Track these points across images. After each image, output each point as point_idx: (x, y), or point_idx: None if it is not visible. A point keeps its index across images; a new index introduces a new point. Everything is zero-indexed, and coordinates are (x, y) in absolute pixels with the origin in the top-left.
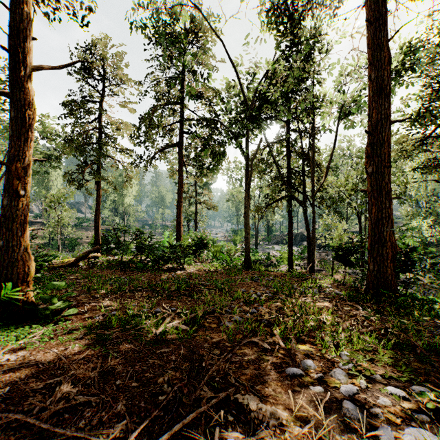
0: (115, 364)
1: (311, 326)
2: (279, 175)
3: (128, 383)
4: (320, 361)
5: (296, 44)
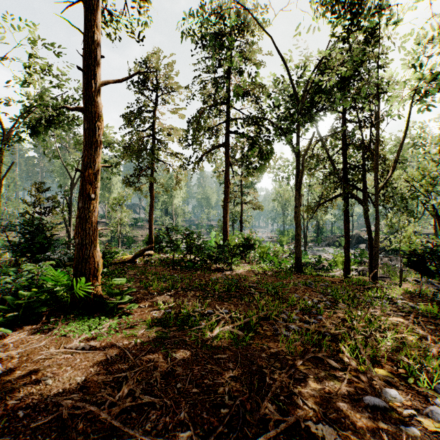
0: (175, 365)
1: (387, 345)
2: (334, 171)
3: (188, 388)
4: (407, 392)
5: (356, 23)
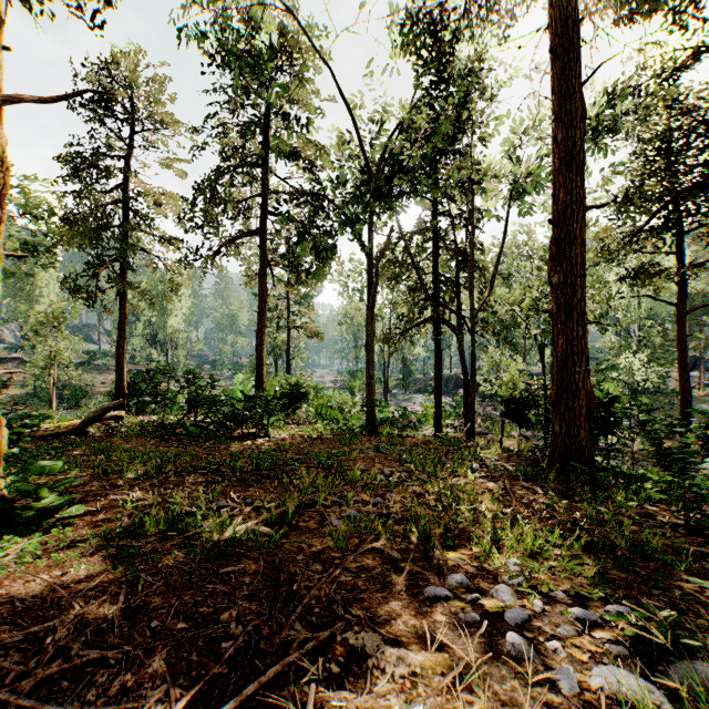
0: (150, 595)
1: (466, 521)
2: (421, 285)
3: (171, 625)
4: (477, 574)
5: (447, 80)
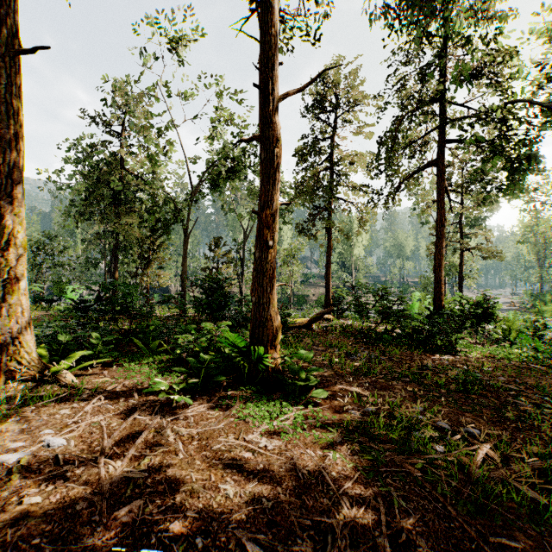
0: (410, 528)
1: None
2: None
3: None
4: None
5: None
